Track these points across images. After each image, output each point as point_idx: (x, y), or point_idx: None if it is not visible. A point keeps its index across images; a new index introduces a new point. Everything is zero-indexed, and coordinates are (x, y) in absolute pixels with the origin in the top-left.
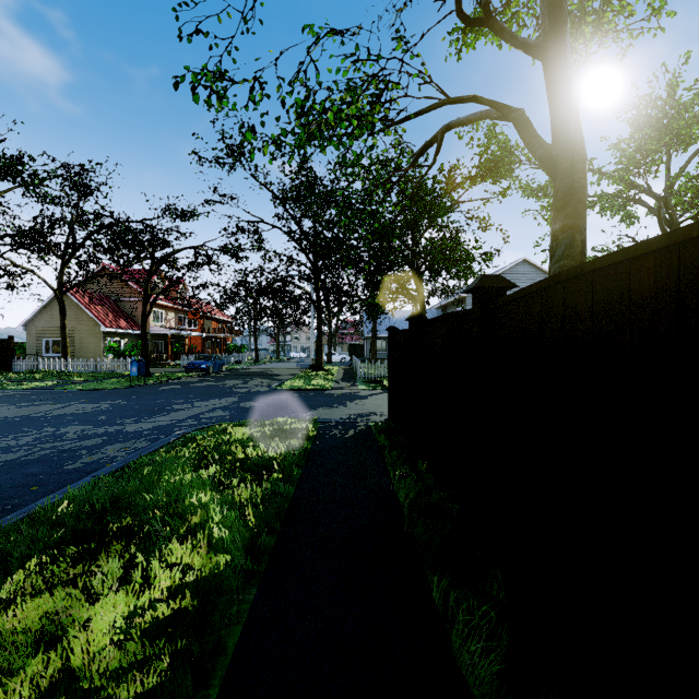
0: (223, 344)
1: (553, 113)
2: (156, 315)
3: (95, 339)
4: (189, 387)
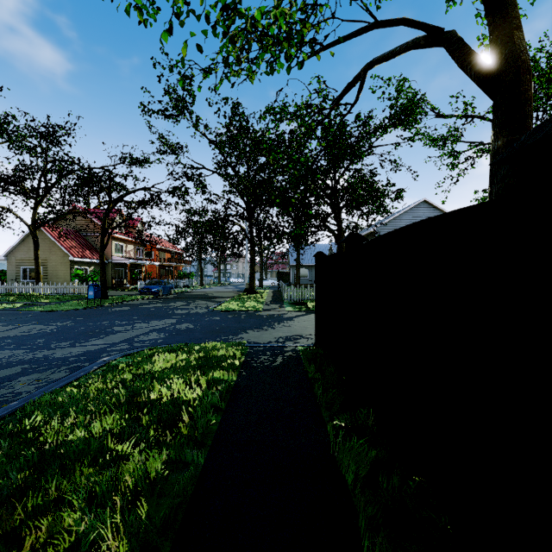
0: (175, 271)
1: (492, 24)
2: (118, 247)
3: (65, 267)
4: (137, 308)
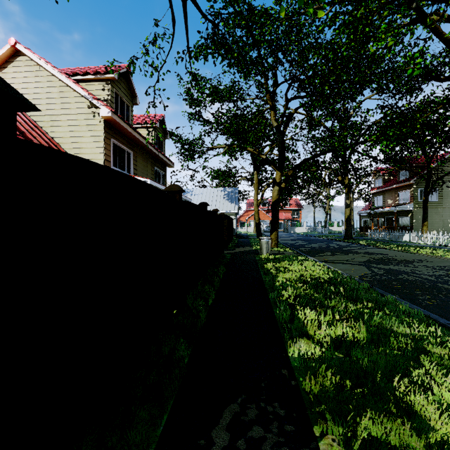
0: None
1: None
2: None
3: None
4: None
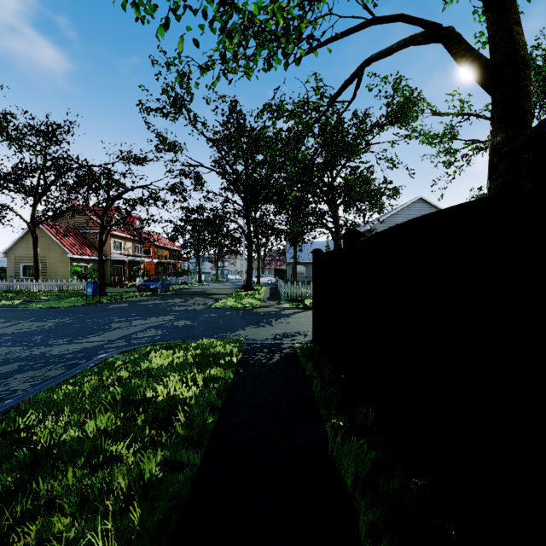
0: (173, 268)
1: (491, 20)
2: (117, 244)
3: (64, 264)
4: (135, 305)
